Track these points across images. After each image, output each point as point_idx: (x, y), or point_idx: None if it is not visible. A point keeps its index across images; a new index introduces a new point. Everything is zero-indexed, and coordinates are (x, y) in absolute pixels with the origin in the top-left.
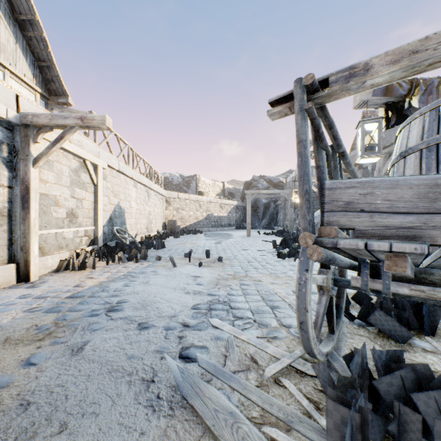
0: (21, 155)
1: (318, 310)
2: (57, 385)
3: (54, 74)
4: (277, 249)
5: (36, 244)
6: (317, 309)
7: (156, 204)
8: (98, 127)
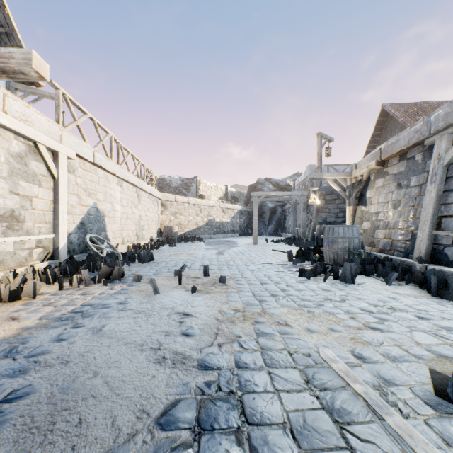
0: None
1: None
2: None
3: (16, 43)
4: (294, 263)
5: None
6: None
7: (148, 207)
8: (21, 72)
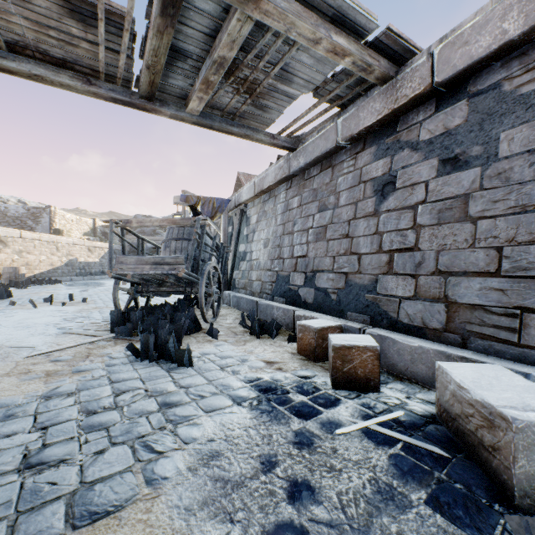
0: None
1: (127, 302)
2: None
3: None
4: None
5: None
6: (127, 302)
7: None
8: None
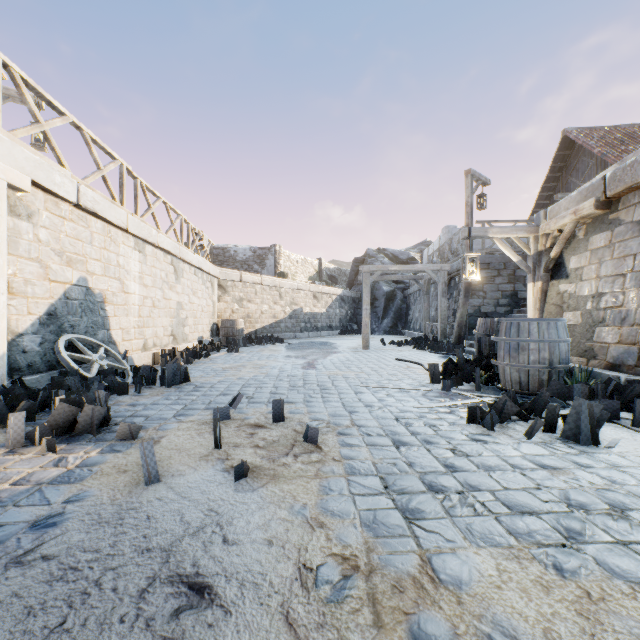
0: None
1: None
2: None
3: None
4: (445, 387)
5: None
6: None
7: (195, 290)
8: None
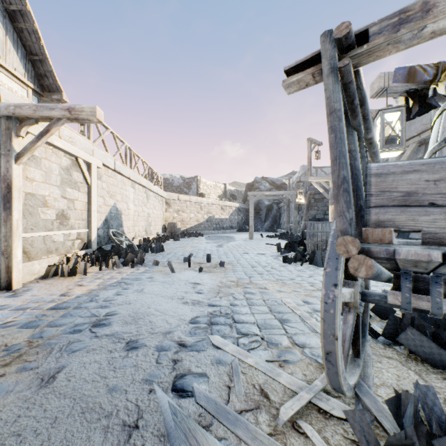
0: (2, 150)
1: (343, 332)
2: (12, 434)
3: (47, 68)
4: (282, 253)
5: (19, 248)
6: (342, 331)
7: (155, 206)
8: (87, 119)
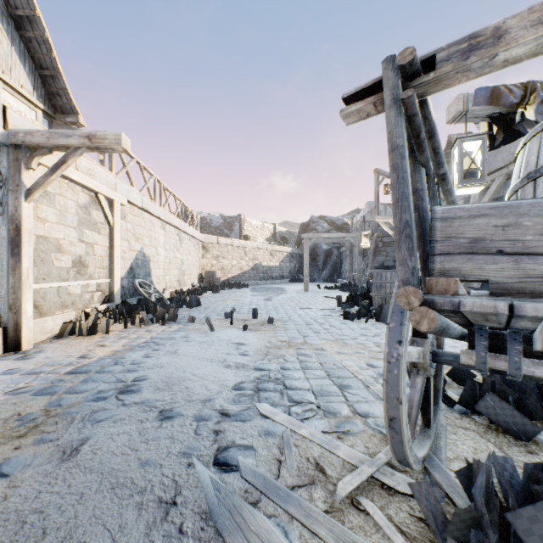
0: (10, 185)
1: (410, 397)
2: (33, 511)
3: (60, 85)
4: (343, 308)
5: (29, 301)
6: (409, 396)
7: (190, 251)
8: (111, 148)
